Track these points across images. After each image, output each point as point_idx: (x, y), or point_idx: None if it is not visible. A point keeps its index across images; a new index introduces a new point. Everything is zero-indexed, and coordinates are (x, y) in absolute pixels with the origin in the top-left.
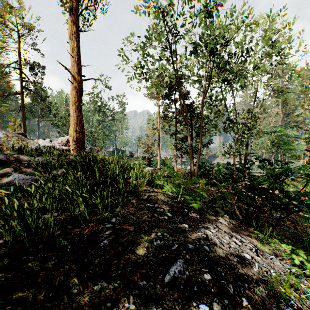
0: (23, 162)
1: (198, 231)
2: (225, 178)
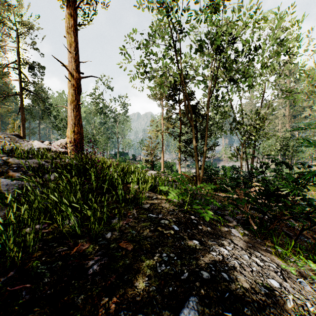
0: (13, 165)
1: (211, 249)
2: (238, 183)
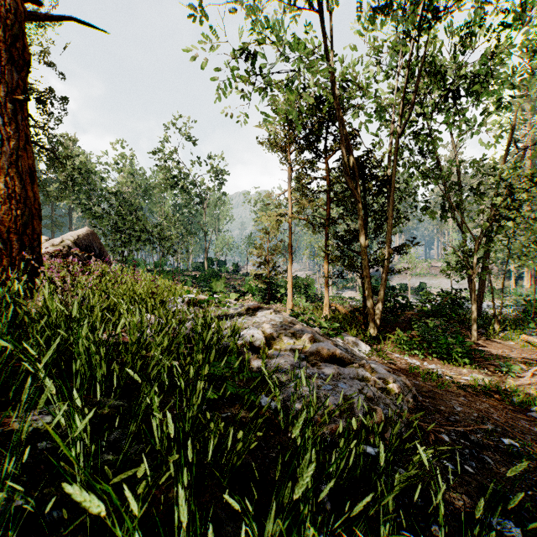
0: None
1: None
2: None
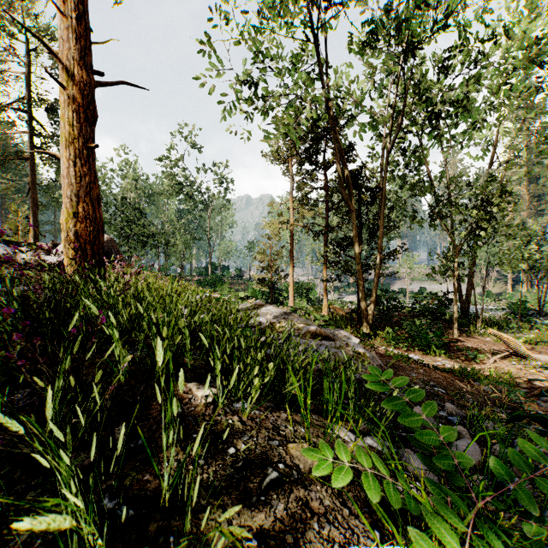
0: None
1: None
2: None
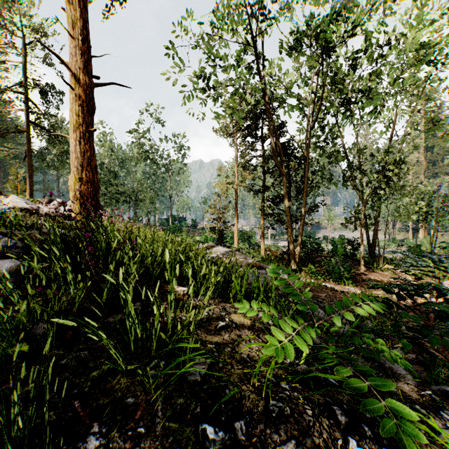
0: None
1: None
2: (418, 287)
